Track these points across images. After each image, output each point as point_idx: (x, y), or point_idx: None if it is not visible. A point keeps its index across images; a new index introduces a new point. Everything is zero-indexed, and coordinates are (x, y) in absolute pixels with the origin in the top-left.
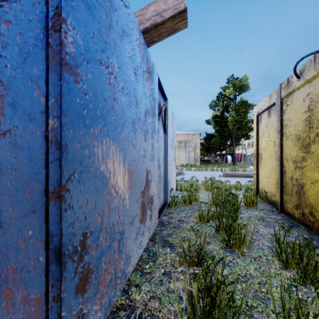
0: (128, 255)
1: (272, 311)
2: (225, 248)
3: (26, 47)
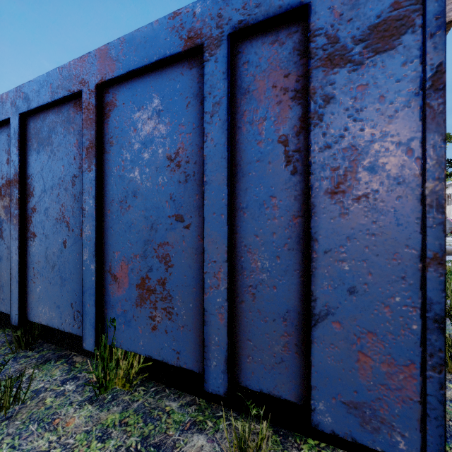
0: None
1: None
2: None
3: (391, 109)
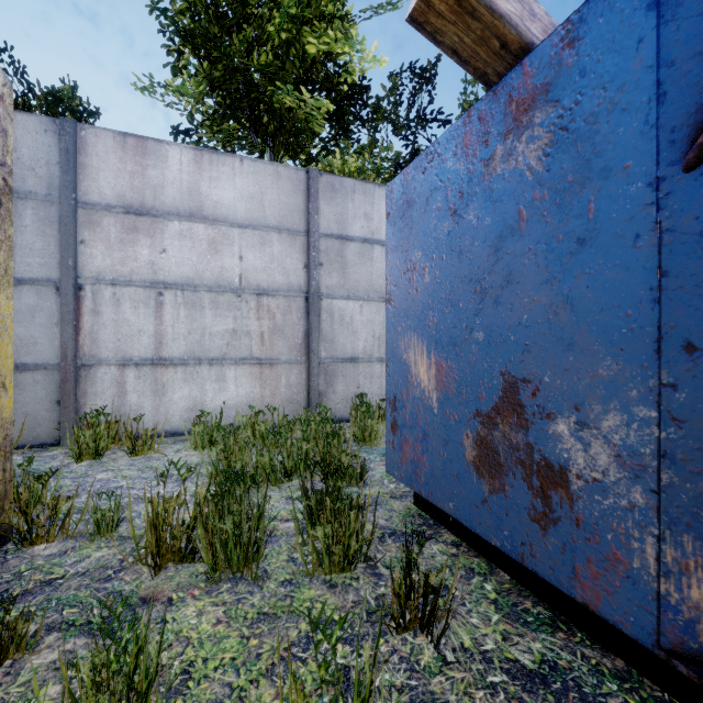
0: (438, 478)
1: (254, 605)
2: None
3: None
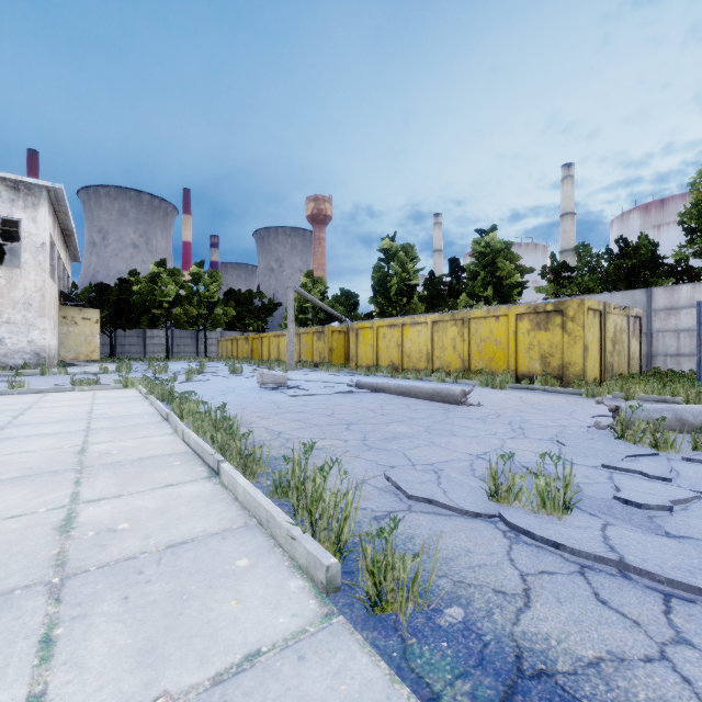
0: None
1: None
2: None
3: None
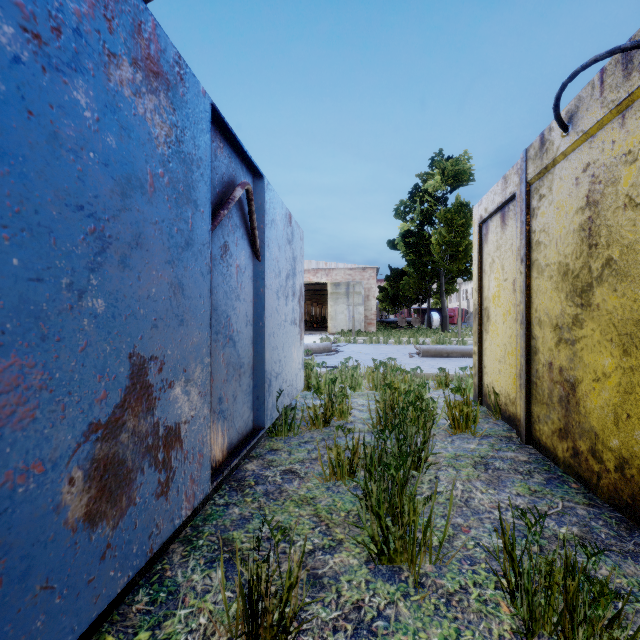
0: None
1: None
2: (375, 563)
3: None
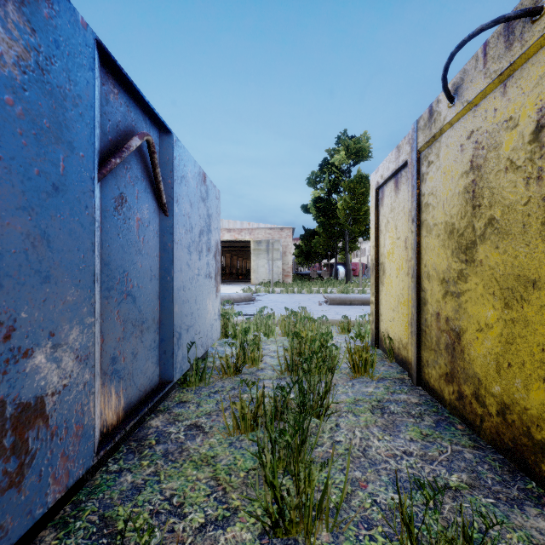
0: None
1: None
2: (269, 536)
3: None
